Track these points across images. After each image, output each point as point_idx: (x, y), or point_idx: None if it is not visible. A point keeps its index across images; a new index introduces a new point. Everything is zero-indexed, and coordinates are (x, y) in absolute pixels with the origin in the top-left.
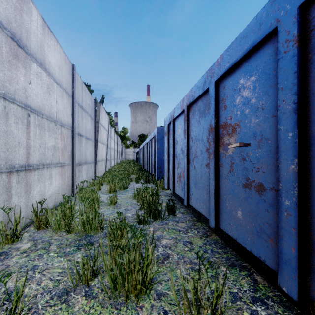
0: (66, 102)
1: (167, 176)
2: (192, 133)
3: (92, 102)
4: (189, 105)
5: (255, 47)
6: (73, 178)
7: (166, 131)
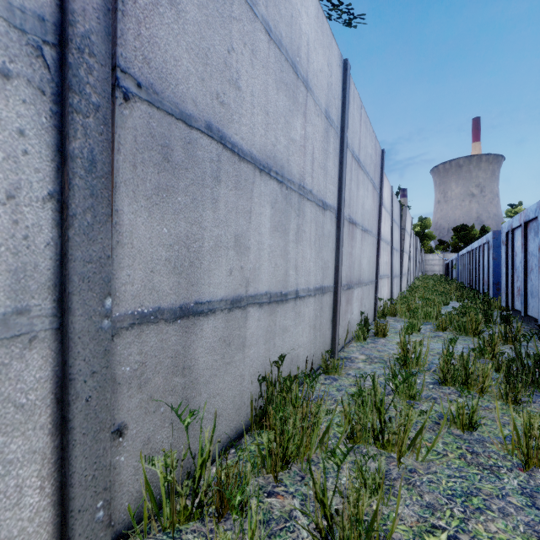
0: (389, 223)
1: (504, 292)
2: (529, 248)
3: (398, 208)
4: (525, 222)
5: None
6: (391, 289)
7: (503, 240)
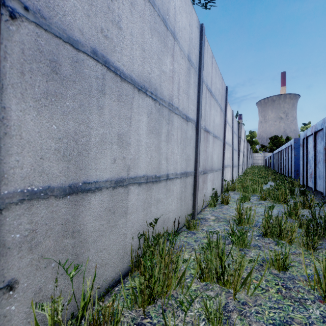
0: (231, 133)
1: (301, 176)
2: (317, 148)
3: (237, 125)
4: (315, 132)
5: None
6: (232, 174)
7: (301, 143)
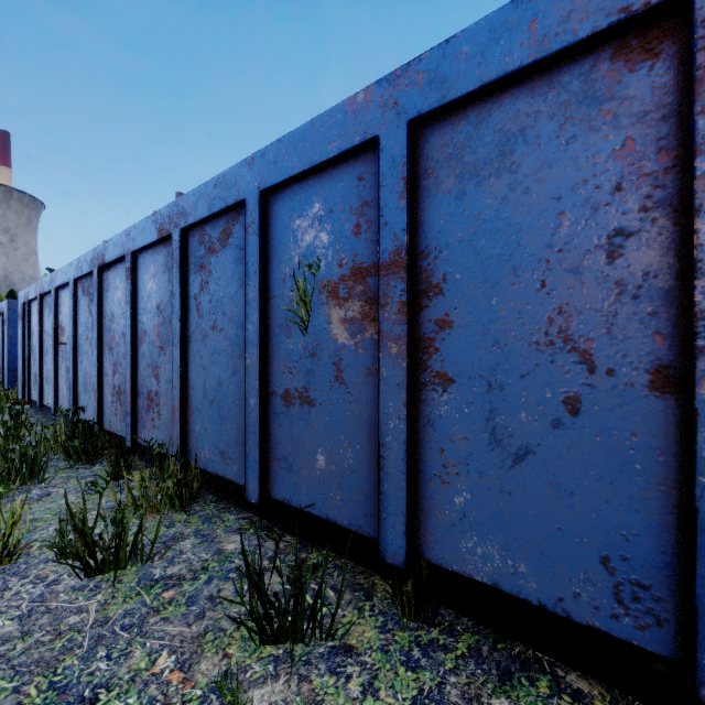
0: None
1: (21, 381)
2: (45, 325)
3: None
4: (41, 295)
5: (67, 283)
6: None
7: (20, 313)
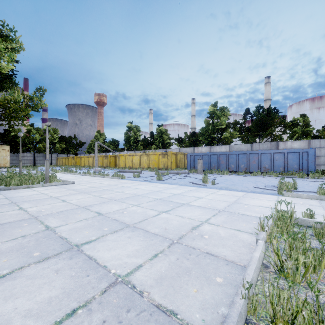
0: None
1: None
2: None
3: None
4: None
5: None
6: None
7: None
